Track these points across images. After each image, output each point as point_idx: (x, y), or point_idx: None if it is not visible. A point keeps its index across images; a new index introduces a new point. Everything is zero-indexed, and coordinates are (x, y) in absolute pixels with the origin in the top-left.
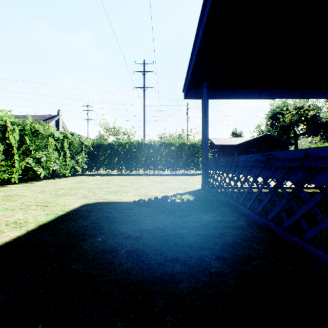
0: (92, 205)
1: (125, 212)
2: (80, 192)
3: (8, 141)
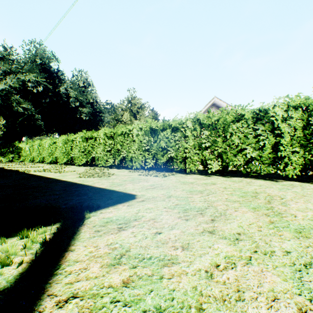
0: (124, 195)
1: (76, 200)
2: (211, 196)
3: (278, 132)
